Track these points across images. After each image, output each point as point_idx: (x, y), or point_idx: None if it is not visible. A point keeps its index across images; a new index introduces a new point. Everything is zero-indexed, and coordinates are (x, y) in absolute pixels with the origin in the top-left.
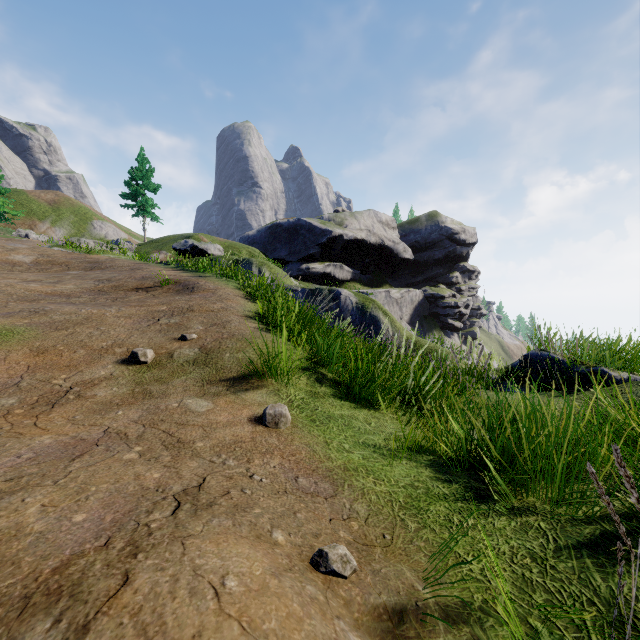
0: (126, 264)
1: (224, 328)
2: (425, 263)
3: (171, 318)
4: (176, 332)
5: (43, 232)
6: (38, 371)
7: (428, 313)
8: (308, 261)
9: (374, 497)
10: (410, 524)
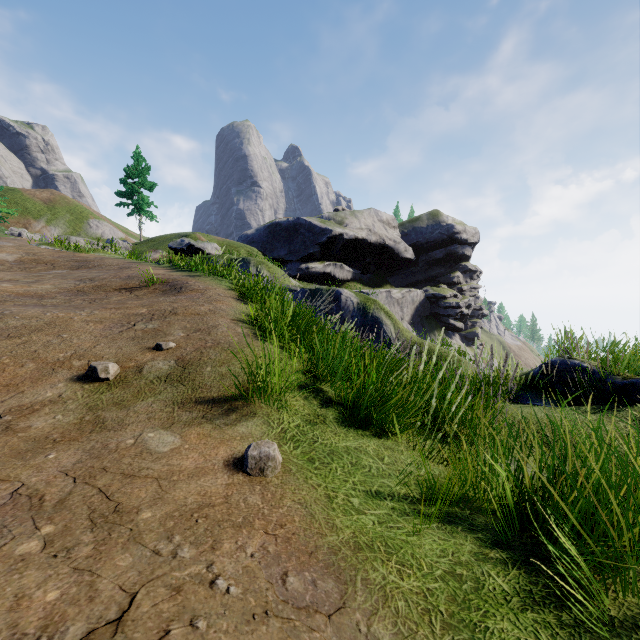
0: (115, 263)
1: (209, 334)
2: (426, 263)
3: (149, 323)
4: (152, 340)
5: (38, 231)
6: None
7: (429, 313)
8: (308, 261)
9: (401, 604)
10: None
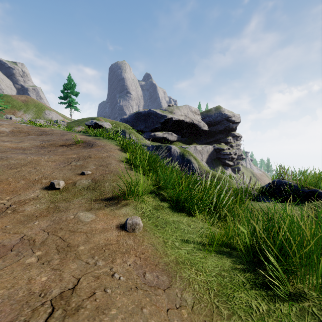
0: (59, 132)
1: (107, 167)
2: (214, 132)
3: (78, 162)
4: (79, 170)
5: (19, 116)
6: None
7: (216, 157)
8: (155, 131)
9: (196, 286)
10: (223, 311)
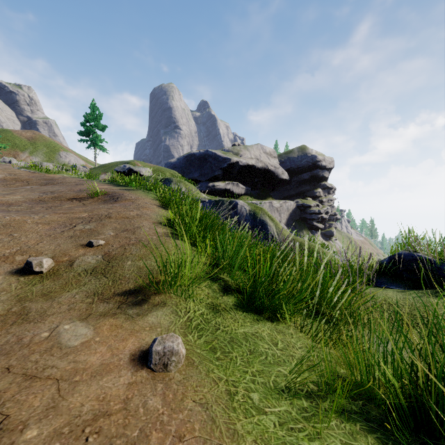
0: (73, 181)
1: (133, 234)
2: (297, 182)
3: (87, 224)
4: (86, 238)
5: (23, 160)
6: None
7: (299, 218)
8: (214, 180)
9: None
10: None
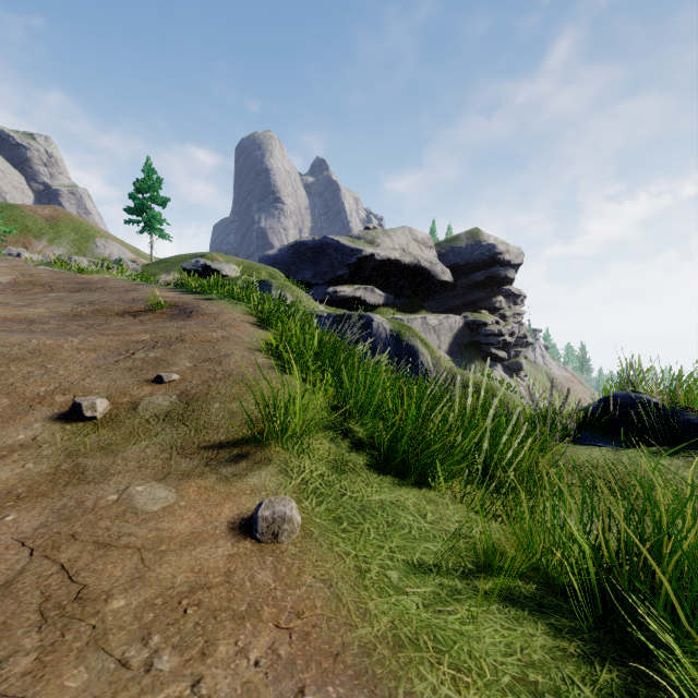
0: (121, 285)
1: (220, 365)
2: (465, 286)
3: (151, 351)
4: (152, 371)
5: (39, 251)
6: None
7: (469, 342)
8: (335, 284)
9: None
10: None
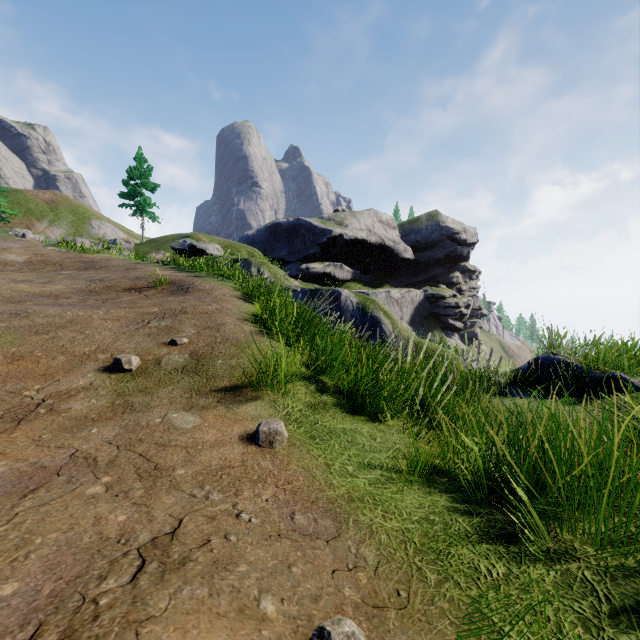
0: (121, 264)
1: (218, 331)
2: (425, 263)
3: (162, 321)
4: (166, 336)
5: (41, 232)
6: (9, 381)
7: (429, 313)
8: (308, 261)
9: (384, 537)
10: (429, 575)
